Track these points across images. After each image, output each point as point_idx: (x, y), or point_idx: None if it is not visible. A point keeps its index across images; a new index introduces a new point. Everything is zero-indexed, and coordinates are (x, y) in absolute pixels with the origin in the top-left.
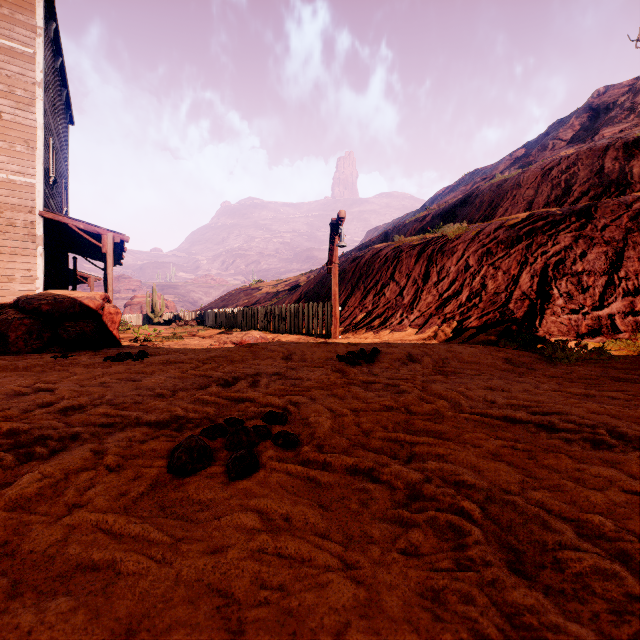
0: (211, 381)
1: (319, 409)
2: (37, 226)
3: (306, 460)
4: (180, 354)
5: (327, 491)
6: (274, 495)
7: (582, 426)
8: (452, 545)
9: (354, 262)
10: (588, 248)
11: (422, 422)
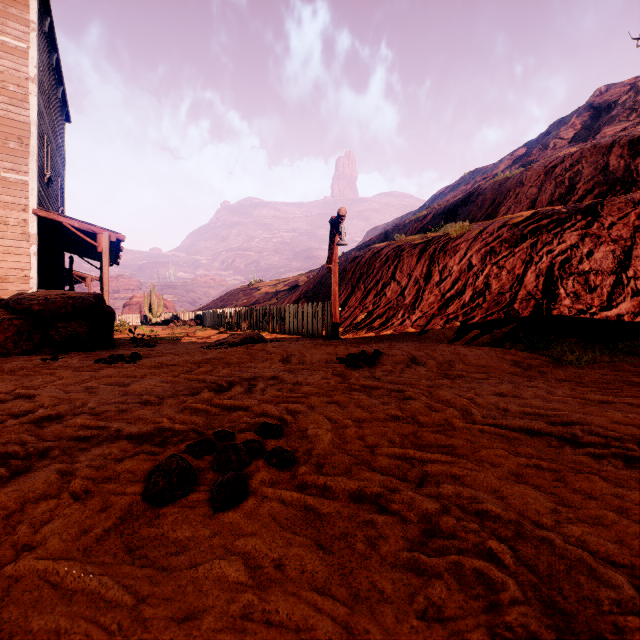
0: (204, 386)
1: (318, 419)
2: (31, 224)
3: (303, 484)
4: (175, 356)
5: (328, 525)
6: (265, 532)
7: (609, 439)
8: (483, 605)
9: (354, 261)
10: (595, 247)
11: (432, 435)
